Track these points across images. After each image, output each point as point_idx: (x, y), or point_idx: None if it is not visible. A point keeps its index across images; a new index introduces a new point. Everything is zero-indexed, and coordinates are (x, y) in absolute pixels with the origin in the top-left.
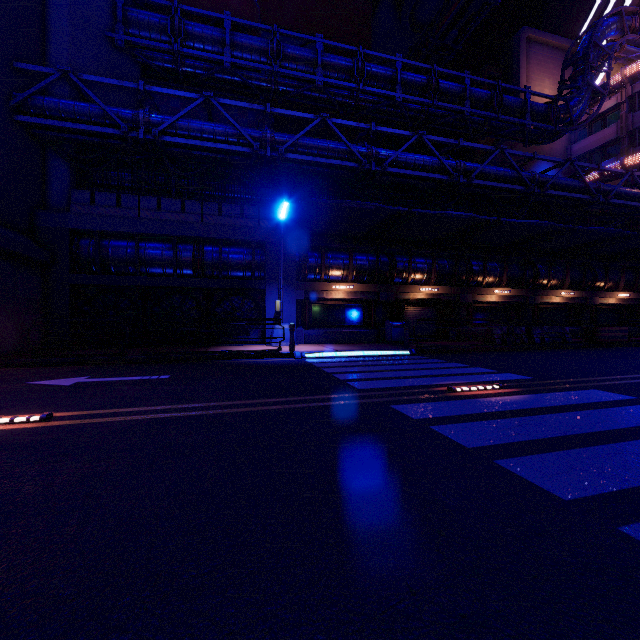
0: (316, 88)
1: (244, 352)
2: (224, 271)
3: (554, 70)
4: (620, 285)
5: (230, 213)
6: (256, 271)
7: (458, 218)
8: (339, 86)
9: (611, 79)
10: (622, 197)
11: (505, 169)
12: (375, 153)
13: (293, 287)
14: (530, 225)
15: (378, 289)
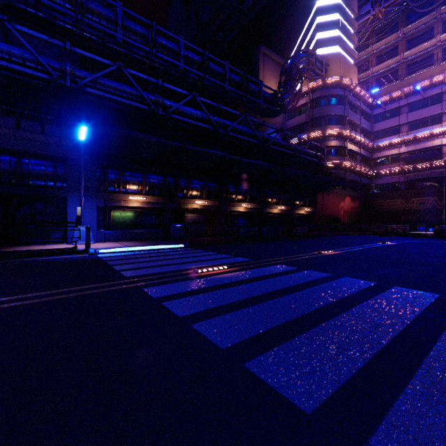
0: (118, 43)
1: (39, 251)
2: (24, 179)
3: (277, 75)
4: (306, 203)
5: (30, 129)
6: (58, 181)
7: (217, 155)
8: (136, 46)
9: (303, 88)
10: (306, 154)
11: (247, 128)
12: (162, 102)
13: (94, 196)
14: (259, 165)
15: (165, 201)
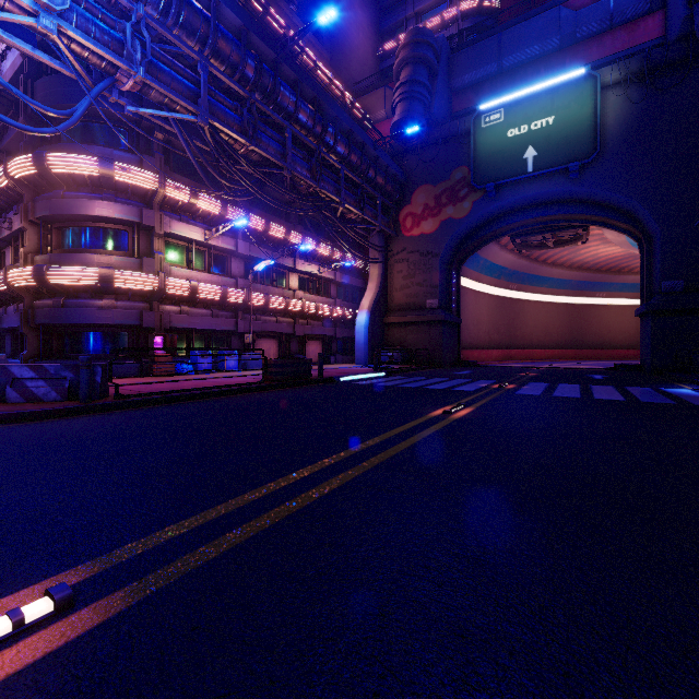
0: None
1: None
2: None
3: None
4: None
5: None
6: None
7: None
8: None
9: None
10: None
11: None
12: None
13: None
14: None
15: None
